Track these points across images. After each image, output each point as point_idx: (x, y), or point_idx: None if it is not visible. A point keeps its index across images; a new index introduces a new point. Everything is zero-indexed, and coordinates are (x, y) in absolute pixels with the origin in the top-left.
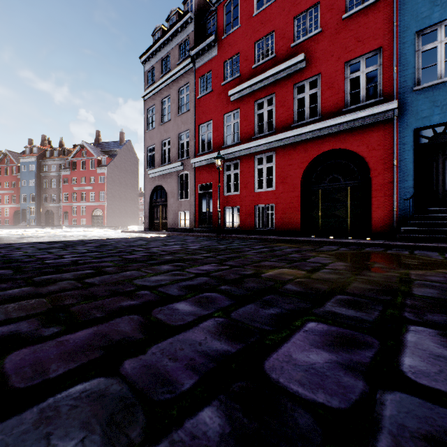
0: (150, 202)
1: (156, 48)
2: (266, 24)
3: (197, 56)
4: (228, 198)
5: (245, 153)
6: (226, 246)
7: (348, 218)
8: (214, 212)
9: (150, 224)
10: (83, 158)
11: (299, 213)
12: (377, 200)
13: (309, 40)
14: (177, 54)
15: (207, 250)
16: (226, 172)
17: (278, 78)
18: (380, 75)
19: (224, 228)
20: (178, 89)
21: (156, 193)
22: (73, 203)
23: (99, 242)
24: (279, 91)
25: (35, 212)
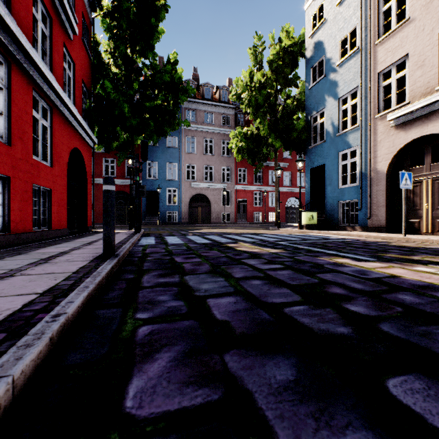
0: None
1: None
2: None
3: None
4: None
5: None
6: None
7: (127, 217)
8: None
9: None
10: None
11: None
12: None
13: None
14: None
15: None
16: None
17: (95, 152)
18: None
19: None
20: None
21: None
22: None
23: None
24: (95, 157)
25: None
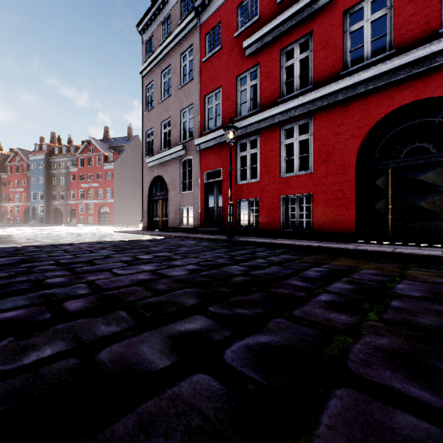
0: (149, 196)
1: (155, 10)
2: None
3: (202, 8)
4: (243, 187)
5: (267, 123)
6: (245, 267)
7: None
8: (223, 207)
9: (149, 222)
10: (90, 154)
11: (354, 206)
12: None
13: None
14: (179, 12)
15: (203, 287)
16: (240, 152)
17: (318, 7)
18: None
19: (237, 228)
20: (180, 55)
21: (155, 185)
22: (80, 201)
23: (35, 253)
24: (319, 27)
25: (44, 210)
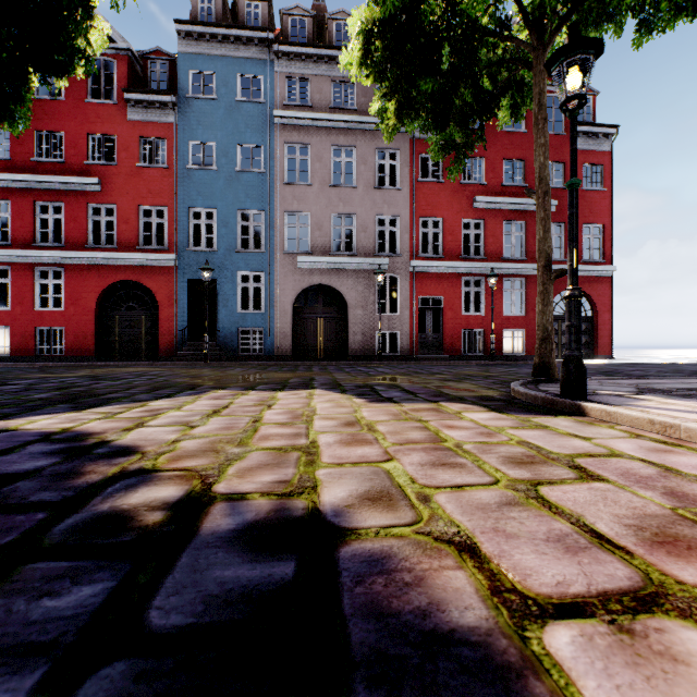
0: None
1: None
2: (53, 118)
3: None
4: None
5: (20, 261)
6: None
7: (144, 344)
8: None
9: None
10: None
11: (95, 338)
12: (164, 329)
13: (105, 167)
14: None
15: None
16: None
17: (69, 189)
18: (167, 229)
19: None
20: None
21: None
22: None
23: None
24: (70, 203)
25: None
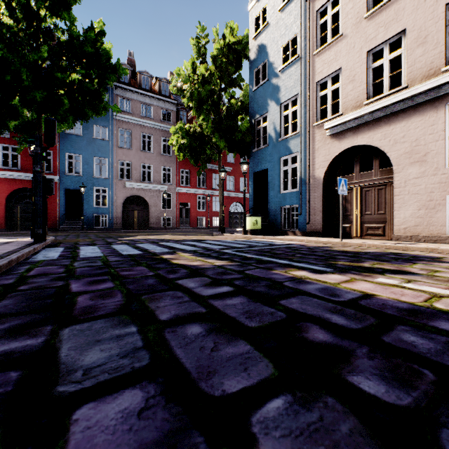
0: None
1: None
2: None
3: None
4: None
5: None
6: None
7: None
8: None
9: None
10: None
11: (5, 218)
12: (51, 214)
13: None
14: None
15: None
16: None
17: None
18: (52, 162)
19: None
20: None
21: None
22: None
23: None
24: None
25: None
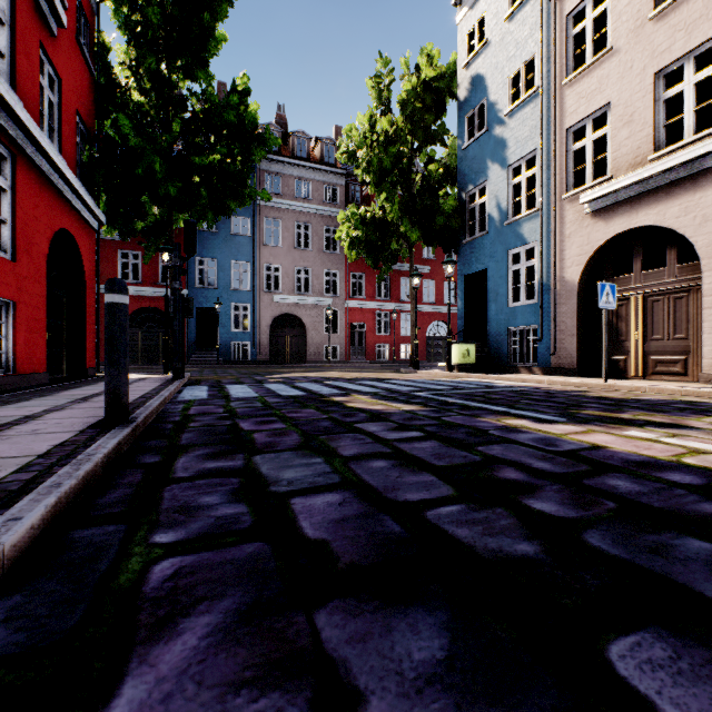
0: None
1: None
2: None
3: None
4: None
5: None
6: None
7: (161, 352)
8: None
9: None
10: None
11: None
12: None
13: None
14: None
15: None
16: None
17: (104, 238)
18: None
19: None
20: None
21: None
22: None
23: None
24: (104, 249)
25: None
